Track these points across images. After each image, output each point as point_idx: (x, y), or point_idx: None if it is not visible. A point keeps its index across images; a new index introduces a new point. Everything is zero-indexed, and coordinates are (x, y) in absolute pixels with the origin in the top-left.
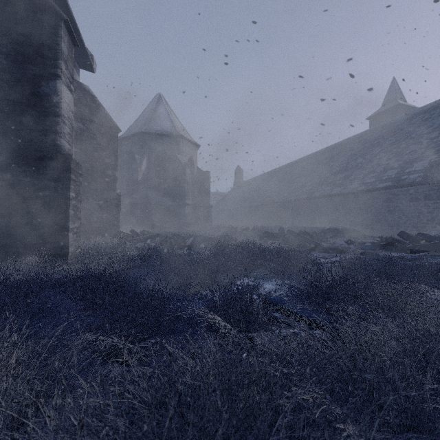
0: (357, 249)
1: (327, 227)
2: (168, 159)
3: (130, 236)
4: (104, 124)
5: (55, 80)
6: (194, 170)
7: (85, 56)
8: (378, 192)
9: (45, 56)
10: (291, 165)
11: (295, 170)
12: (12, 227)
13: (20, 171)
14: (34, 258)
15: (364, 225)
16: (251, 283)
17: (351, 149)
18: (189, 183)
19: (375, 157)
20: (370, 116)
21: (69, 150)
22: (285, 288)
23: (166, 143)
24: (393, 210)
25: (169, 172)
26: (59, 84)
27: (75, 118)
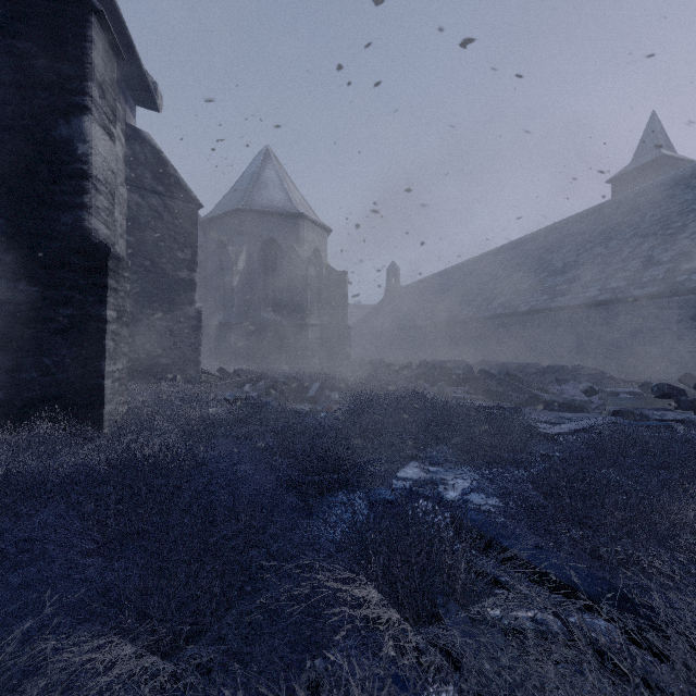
0: (605, 404)
1: (543, 362)
2: (281, 253)
3: (218, 378)
4: (174, 195)
5: (81, 116)
6: (322, 269)
7: (144, 83)
8: (634, 304)
9: (64, 75)
10: (480, 260)
11: (487, 268)
12: (7, 370)
13: (21, 274)
14: (42, 426)
15: (607, 360)
16: (424, 475)
17: (583, 232)
18: (314, 291)
19: (625, 245)
20: (613, 177)
21: (106, 237)
22: (489, 487)
23: (277, 226)
24: (661, 334)
25: (282, 273)
26: (88, 123)
27: (129, 187)
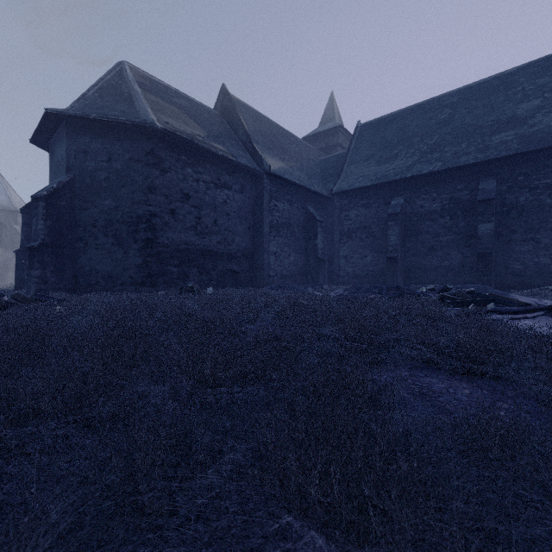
0: None
1: None
2: (5, 228)
3: None
4: None
5: None
6: None
7: None
8: None
9: None
10: None
11: None
12: None
13: None
14: None
15: None
16: None
17: None
18: None
19: None
20: None
21: None
22: None
23: (3, 216)
24: None
25: (6, 238)
26: None
27: None
